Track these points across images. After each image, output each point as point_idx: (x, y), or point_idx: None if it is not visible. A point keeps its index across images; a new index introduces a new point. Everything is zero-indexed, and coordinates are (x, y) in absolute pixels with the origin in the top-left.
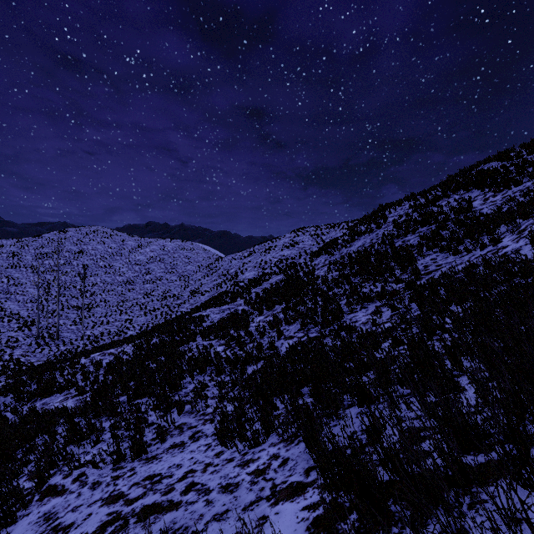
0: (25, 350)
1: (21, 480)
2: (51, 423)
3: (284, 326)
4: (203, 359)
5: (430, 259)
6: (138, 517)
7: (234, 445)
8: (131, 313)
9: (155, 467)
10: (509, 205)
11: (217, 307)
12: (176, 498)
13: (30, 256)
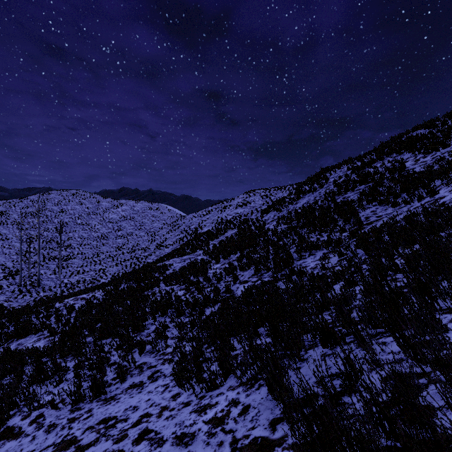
0: (8, 296)
1: None
2: (19, 363)
3: (239, 272)
4: (164, 302)
5: (370, 211)
6: None
7: (191, 388)
8: (104, 264)
9: (112, 409)
10: (439, 164)
11: (179, 257)
12: (127, 448)
13: (16, 215)
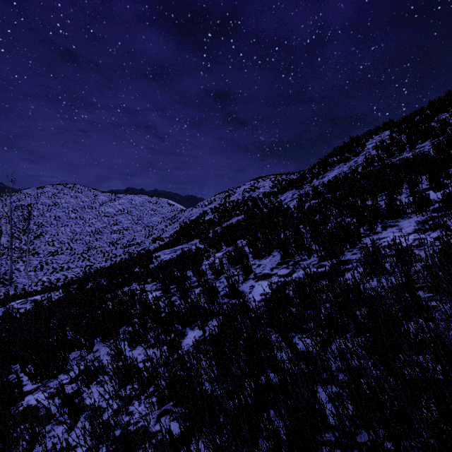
0: None
1: None
2: None
3: (251, 261)
4: (116, 312)
5: None
6: None
7: None
8: (93, 260)
9: None
10: None
11: (170, 248)
12: None
13: (6, 208)
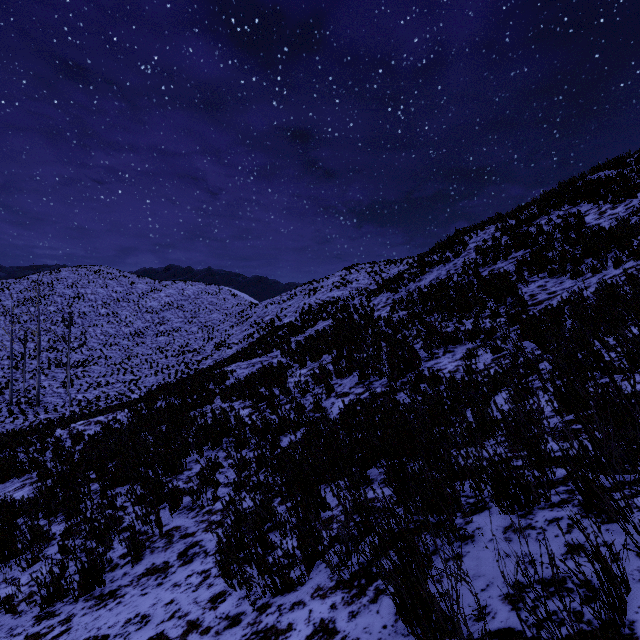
0: None
1: None
2: None
3: (334, 380)
4: (217, 426)
5: (536, 286)
6: None
7: (245, 586)
8: (138, 372)
9: (105, 619)
10: (639, 216)
11: (245, 361)
12: None
13: (11, 302)
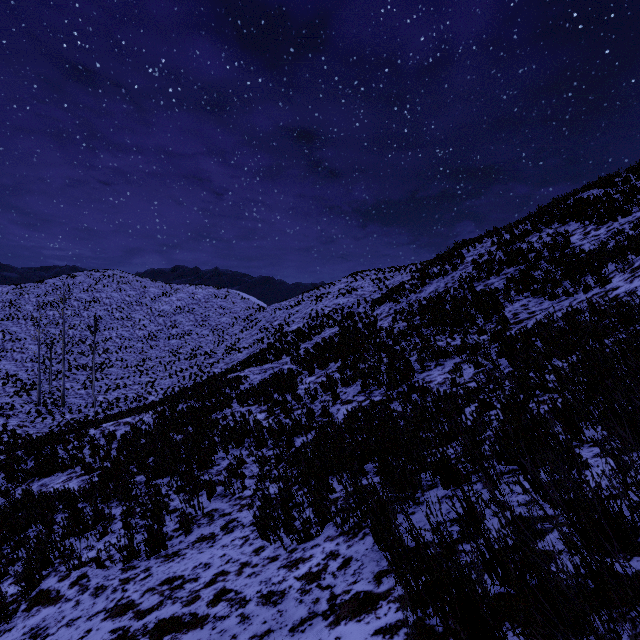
0: (22, 419)
1: (5, 583)
2: (47, 509)
3: (340, 388)
4: (239, 429)
5: (520, 305)
6: (151, 637)
7: (279, 539)
8: (153, 374)
9: (176, 567)
10: (616, 240)
11: (257, 366)
12: (201, 611)
13: (31, 306)
